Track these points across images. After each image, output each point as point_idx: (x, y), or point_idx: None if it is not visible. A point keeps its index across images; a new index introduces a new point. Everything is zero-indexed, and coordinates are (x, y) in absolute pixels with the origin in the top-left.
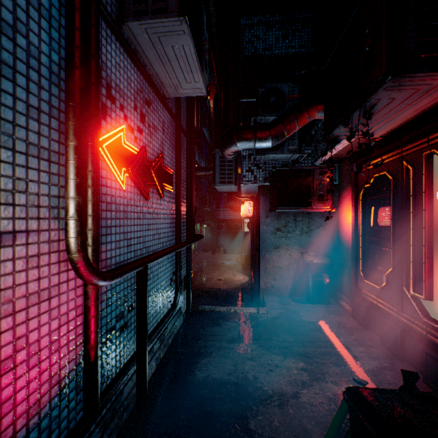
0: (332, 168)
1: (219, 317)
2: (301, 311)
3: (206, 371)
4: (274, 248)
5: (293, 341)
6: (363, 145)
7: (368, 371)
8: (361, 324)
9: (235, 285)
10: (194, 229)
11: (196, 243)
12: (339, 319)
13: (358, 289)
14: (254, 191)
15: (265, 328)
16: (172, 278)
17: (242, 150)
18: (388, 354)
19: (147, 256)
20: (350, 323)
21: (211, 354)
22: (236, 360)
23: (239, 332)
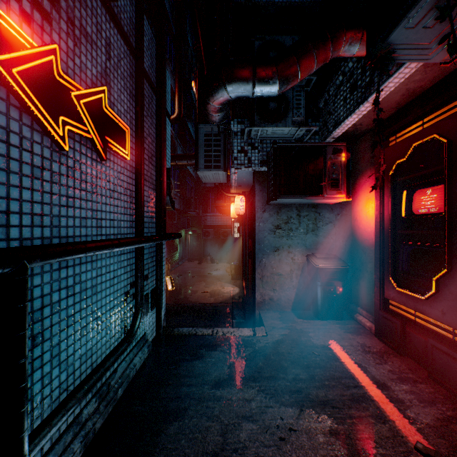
0: (348, 144)
1: (201, 345)
2: (310, 331)
3: (173, 453)
4: (273, 251)
5: (309, 379)
6: (395, 106)
7: (430, 428)
8: (391, 346)
9: (224, 298)
10: (165, 221)
11: (180, 252)
12: (360, 340)
13: (385, 299)
14: (247, 184)
15: (266, 360)
16: (129, 292)
17: (234, 98)
18: (444, 394)
19: (33, 245)
20: (376, 345)
21: (184, 414)
22: (225, 422)
23: (230, 369)
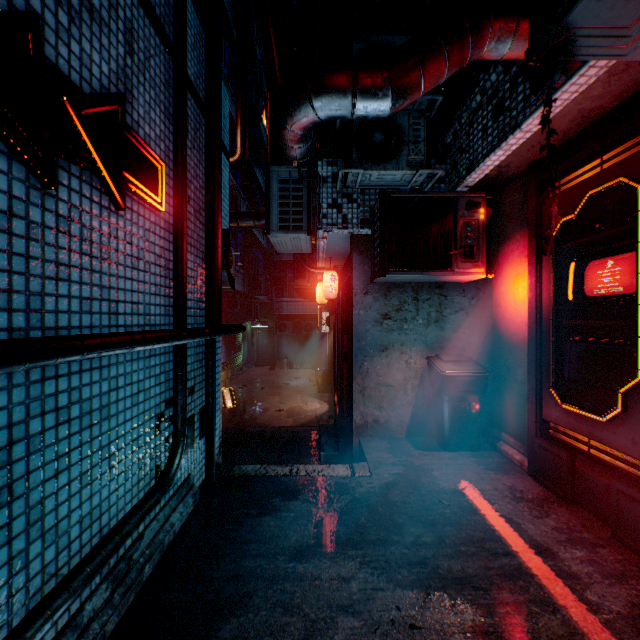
0: (489, 195)
1: (274, 492)
2: (434, 468)
3: None
4: (379, 351)
5: (436, 542)
6: (559, 138)
7: (623, 620)
8: (553, 490)
9: (307, 419)
10: (219, 307)
11: (244, 353)
12: (507, 481)
13: (543, 421)
14: (341, 254)
15: (371, 514)
16: (164, 414)
17: (324, 120)
18: (638, 564)
19: None
20: (530, 489)
21: (248, 603)
22: (311, 616)
23: (318, 529)
